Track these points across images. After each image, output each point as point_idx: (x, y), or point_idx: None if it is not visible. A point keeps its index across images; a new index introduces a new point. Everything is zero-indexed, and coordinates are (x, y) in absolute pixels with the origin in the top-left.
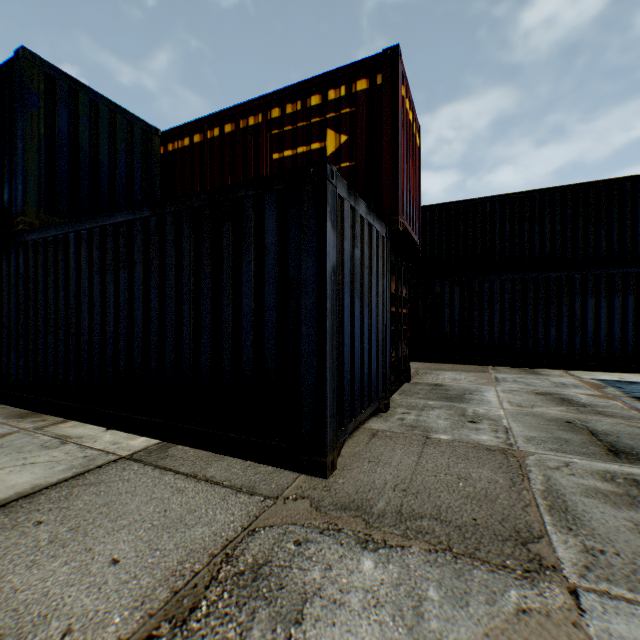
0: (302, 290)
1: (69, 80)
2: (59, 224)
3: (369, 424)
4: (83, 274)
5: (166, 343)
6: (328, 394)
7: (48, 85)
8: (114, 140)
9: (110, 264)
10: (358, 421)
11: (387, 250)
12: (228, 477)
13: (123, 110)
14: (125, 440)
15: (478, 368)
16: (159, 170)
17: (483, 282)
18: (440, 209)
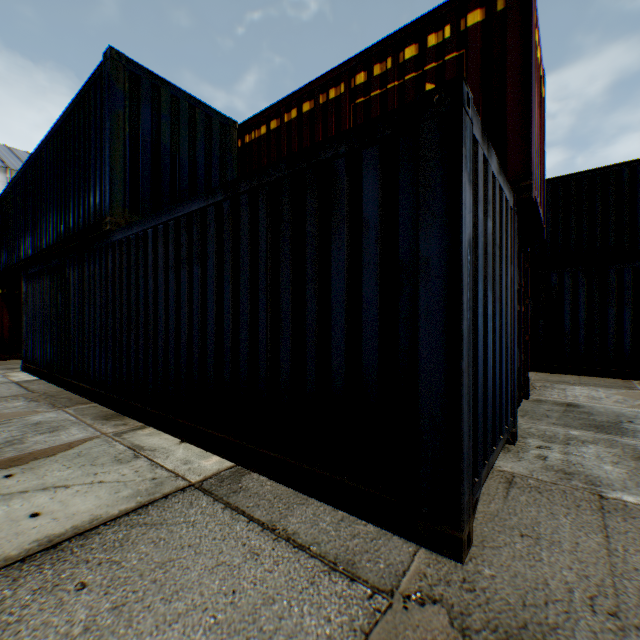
0: (420, 277)
1: (151, 77)
2: (139, 221)
3: (495, 462)
4: (159, 271)
5: (240, 348)
6: (464, 433)
7: (132, 84)
8: (193, 135)
9: (184, 259)
10: (490, 464)
11: (514, 227)
12: (316, 537)
13: (202, 104)
14: (196, 458)
15: (617, 382)
16: (236, 164)
17: (622, 271)
18: (554, 184)
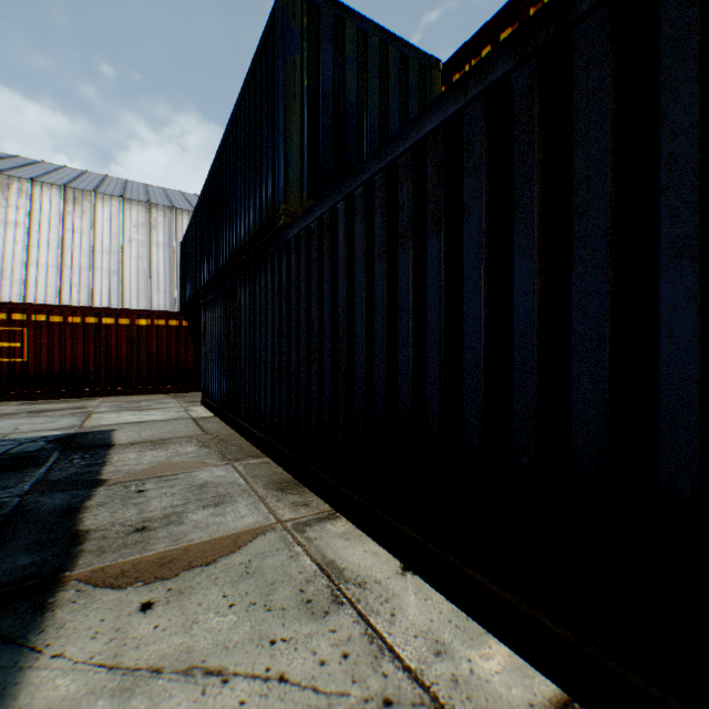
0: None
1: (333, 7)
2: (323, 196)
3: None
4: (356, 266)
5: (572, 404)
6: None
7: (310, 19)
8: (384, 86)
9: (404, 231)
10: None
11: None
12: None
13: (395, 40)
14: (455, 637)
15: None
16: None
17: None
18: None
